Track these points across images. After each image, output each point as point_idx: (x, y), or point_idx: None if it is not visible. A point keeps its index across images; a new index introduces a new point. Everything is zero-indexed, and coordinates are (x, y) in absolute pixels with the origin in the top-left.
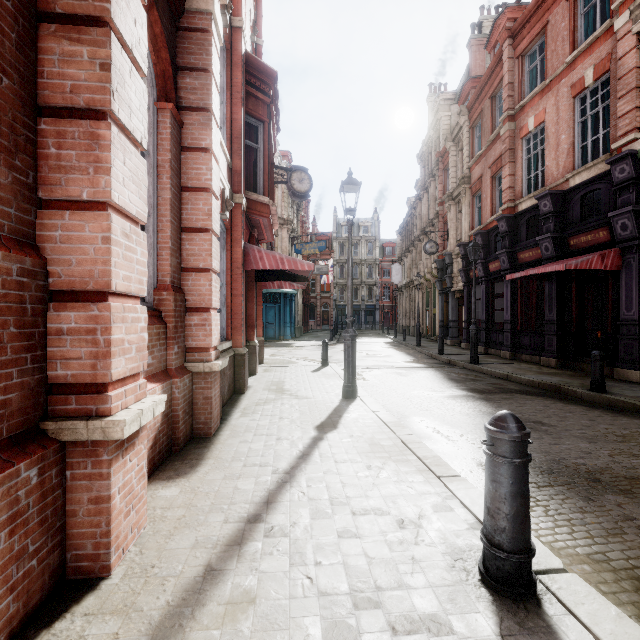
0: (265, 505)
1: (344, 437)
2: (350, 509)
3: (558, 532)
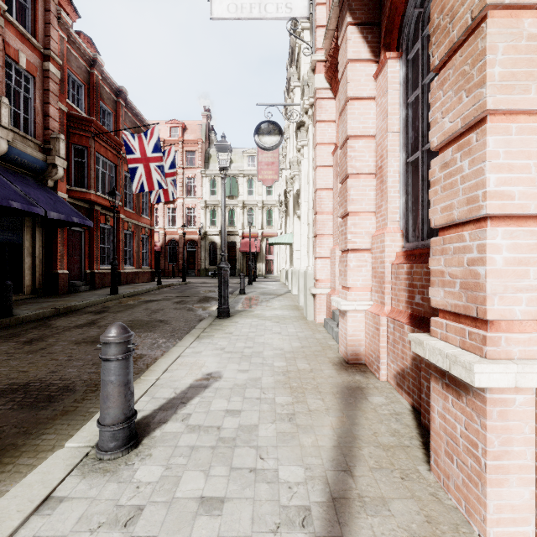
0: None
1: None
2: None
3: None
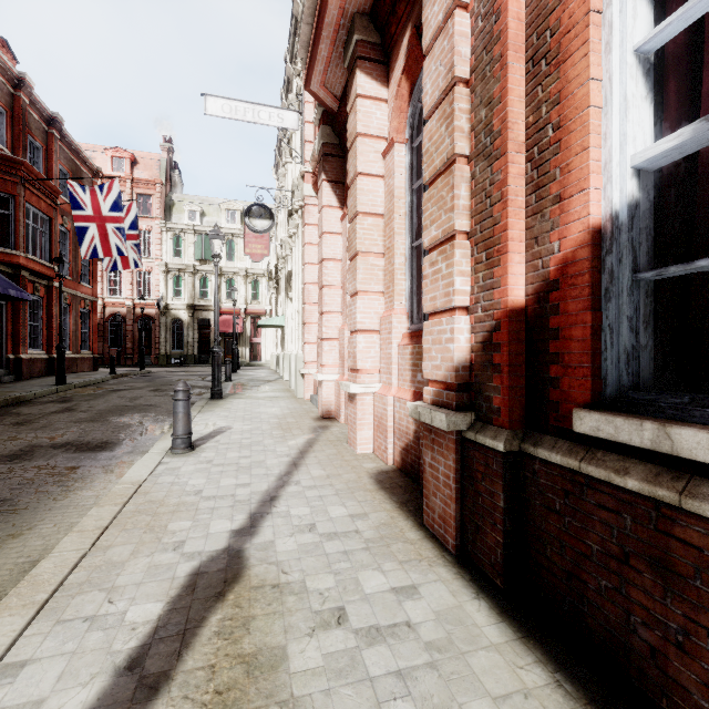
0: (296, 463)
1: (197, 539)
2: (238, 465)
3: (96, 481)
